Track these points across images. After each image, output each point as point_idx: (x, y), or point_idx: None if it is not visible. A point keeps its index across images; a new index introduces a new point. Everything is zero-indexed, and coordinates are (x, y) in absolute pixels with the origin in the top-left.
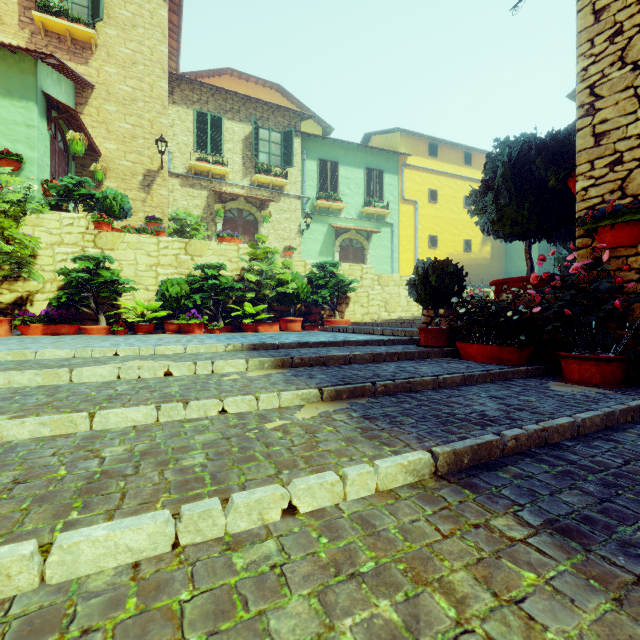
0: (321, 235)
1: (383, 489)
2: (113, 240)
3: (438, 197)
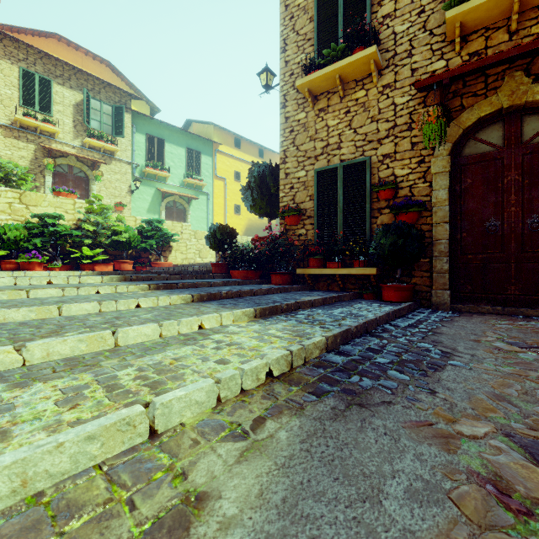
0: (149, 196)
1: (172, 304)
2: None
3: (241, 178)
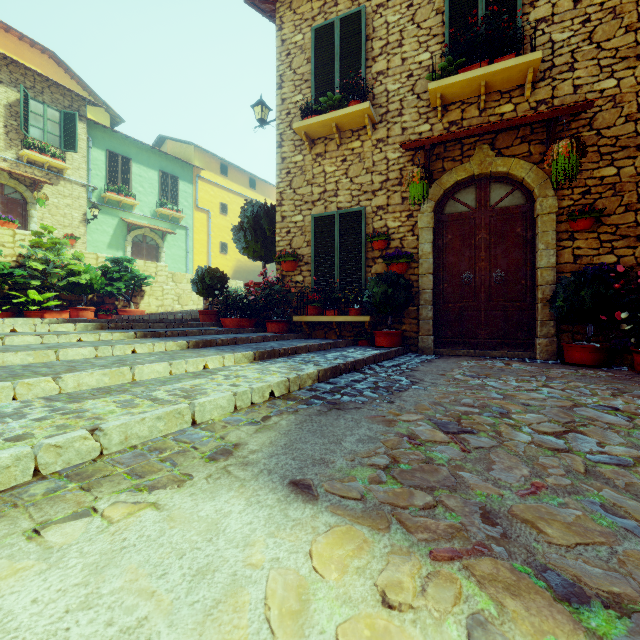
0: (111, 227)
1: (168, 350)
2: None
3: (228, 210)
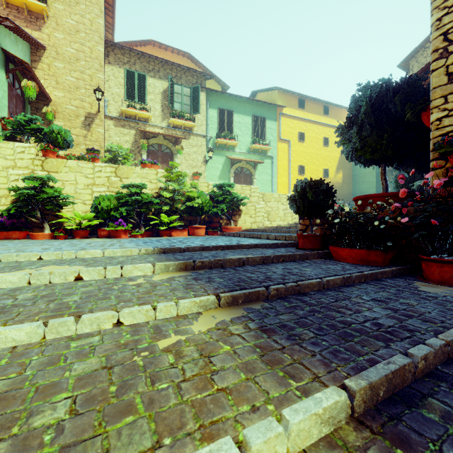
0: (220, 164)
1: (295, 451)
2: (57, 165)
3: (305, 138)
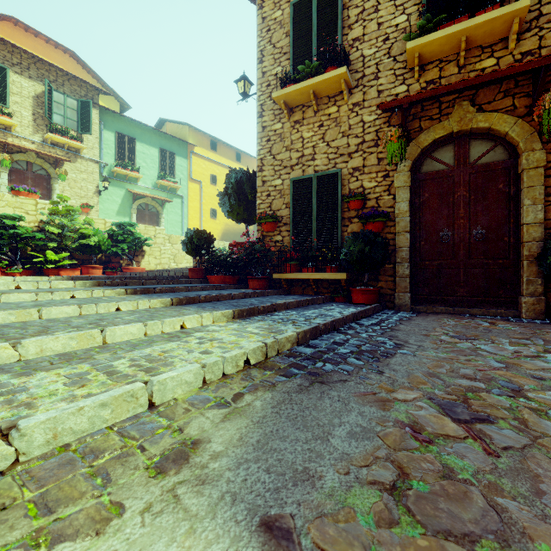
0: (119, 197)
1: (152, 307)
2: None
3: (218, 181)
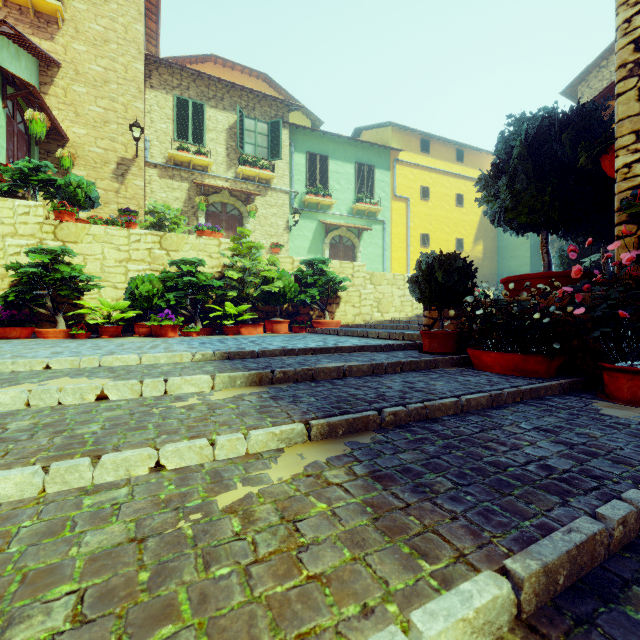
0: (310, 232)
1: None
2: (76, 232)
3: (430, 194)
